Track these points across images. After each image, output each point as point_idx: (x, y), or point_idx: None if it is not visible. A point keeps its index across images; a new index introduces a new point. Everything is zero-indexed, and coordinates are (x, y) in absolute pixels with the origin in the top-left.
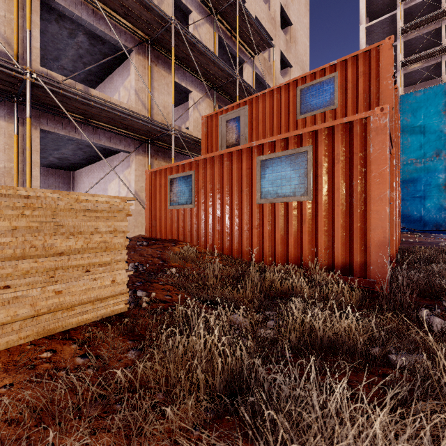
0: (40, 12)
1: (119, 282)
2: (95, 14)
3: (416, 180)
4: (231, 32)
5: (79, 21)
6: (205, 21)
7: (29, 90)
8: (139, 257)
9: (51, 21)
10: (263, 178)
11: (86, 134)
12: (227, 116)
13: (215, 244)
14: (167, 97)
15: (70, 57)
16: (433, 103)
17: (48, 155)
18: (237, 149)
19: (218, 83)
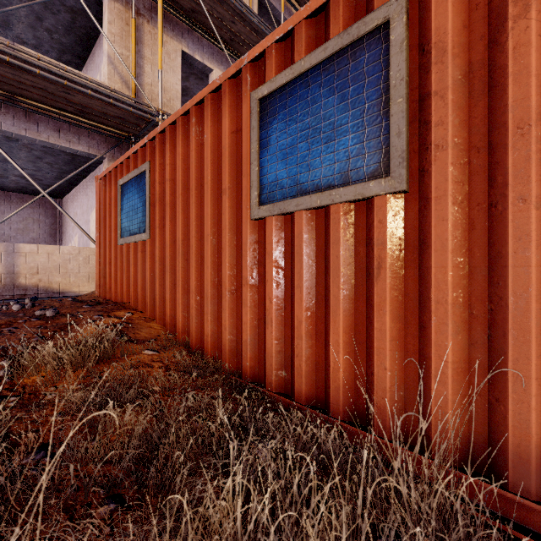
0: None
1: None
2: None
3: None
4: None
5: None
6: None
7: None
8: None
9: None
10: (264, 148)
11: (9, 121)
12: None
13: (177, 319)
14: (169, 75)
15: (25, 20)
16: None
17: (3, 171)
18: (212, 88)
19: None
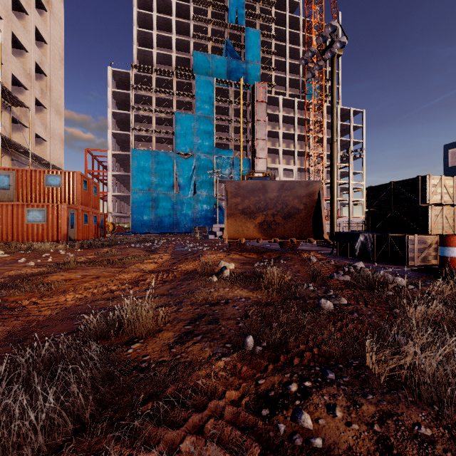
0: None
1: None
2: None
3: (139, 202)
4: None
5: None
6: None
7: None
8: None
9: None
10: (28, 215)
11: None
12: None
13: (3, 238)
14: None
15: None
16: (147, 160)
17: None
18: (16, 203)
19: None
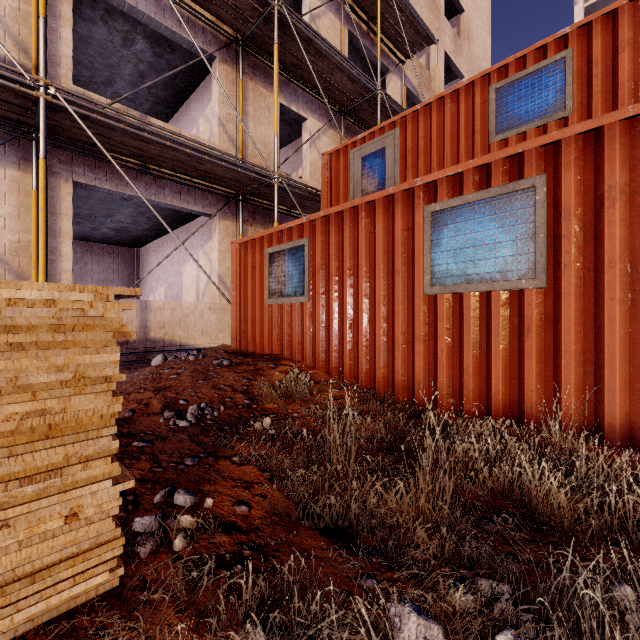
0: (72, 2)
1: (91, 516)
2: (158, 2)
3: None
4: (368, 24)
5: (134, 14)
6: (328, 8)
7: (43, 115)
8: (210, 390)
9: (96, 21)
10: (435, 246)
11: (143, 188)
12: (363, 149)
13: (344, 366)
14: (268, 129)
15: (128, 78)
16: None
17: (99, 224)
18: (384, 195)
19: (348, 103)
